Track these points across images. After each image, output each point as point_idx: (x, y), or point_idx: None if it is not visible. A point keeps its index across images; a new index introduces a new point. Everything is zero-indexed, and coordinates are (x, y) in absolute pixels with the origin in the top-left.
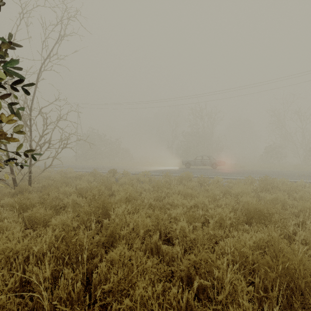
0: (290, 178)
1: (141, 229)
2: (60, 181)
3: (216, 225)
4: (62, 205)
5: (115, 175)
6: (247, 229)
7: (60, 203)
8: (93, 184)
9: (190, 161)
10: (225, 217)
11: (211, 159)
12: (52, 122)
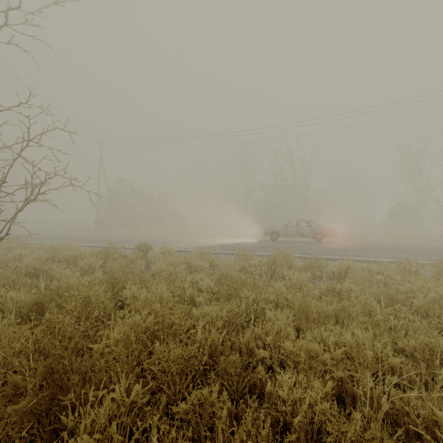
0: None
1: None
2: (25, 269)
3: None
4: None
5: (148, 255)
6: None
7: None
8: (96, 275)
9: (278, 229)
10: None
11: (313, 225)
12: (5, 147)
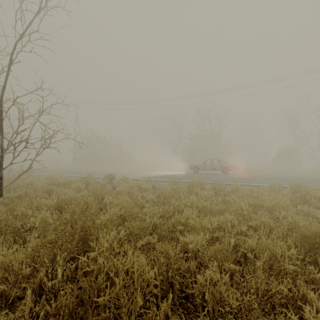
0: (319, 185)
1: (138, 294)
2: (41, 189)
3: (265, 268)
4: (28, 226)
5: (113, 182)
6: (313, 272)
7: (26, 224)
8: (83, 193)
9: (199, 165)
10: (281, 257)
11: (222, 163)
12: (30, 116)
